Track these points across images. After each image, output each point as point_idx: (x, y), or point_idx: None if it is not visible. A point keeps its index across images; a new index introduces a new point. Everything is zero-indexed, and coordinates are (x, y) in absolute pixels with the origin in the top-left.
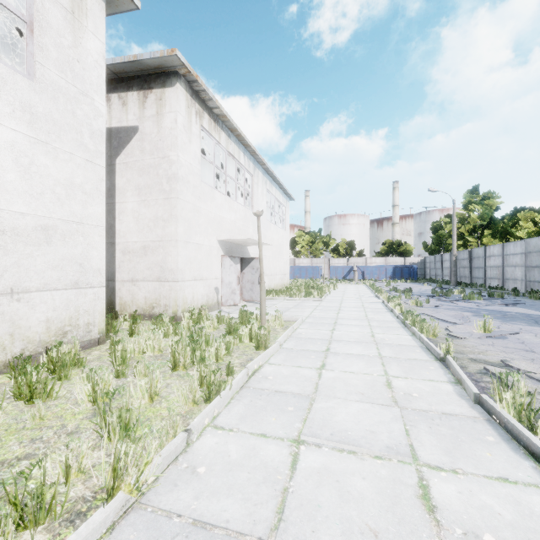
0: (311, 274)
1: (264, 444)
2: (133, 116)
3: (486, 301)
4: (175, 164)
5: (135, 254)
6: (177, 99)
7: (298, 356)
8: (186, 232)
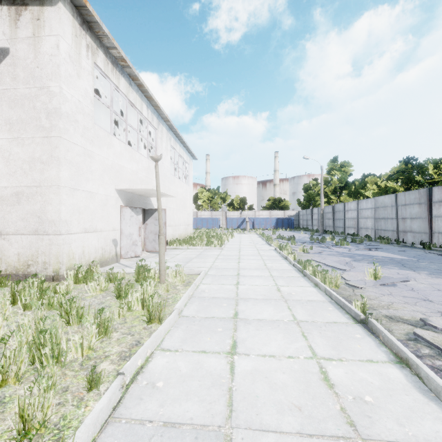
0: (211, 224)
1: None
2: (2, 35)
3: (353, 246)
4: (56, 97)
5: (4, 202)
6: (59, 21)
7: (201, 330)
8: (73, 178)
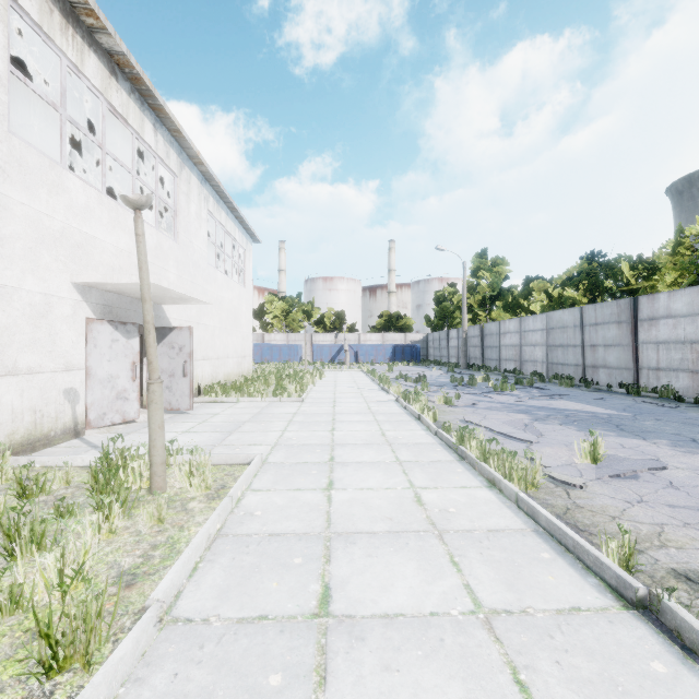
0: (287, 356)
1: None
2: None
3: (523, 392)
4: None
5: None
6: None
7: (215, 691)
8: None
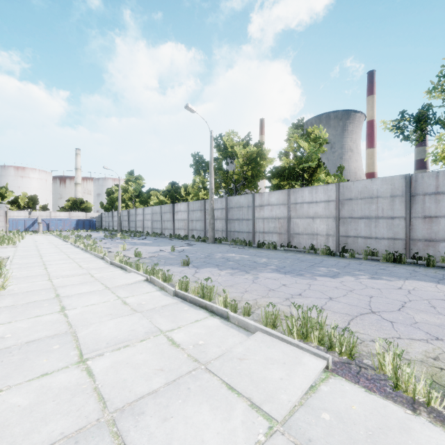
0: None
1: (36, 282)
2: None
3: (132, 239)
4: None
5: None
6: None
7: (27, 268)
8: None
